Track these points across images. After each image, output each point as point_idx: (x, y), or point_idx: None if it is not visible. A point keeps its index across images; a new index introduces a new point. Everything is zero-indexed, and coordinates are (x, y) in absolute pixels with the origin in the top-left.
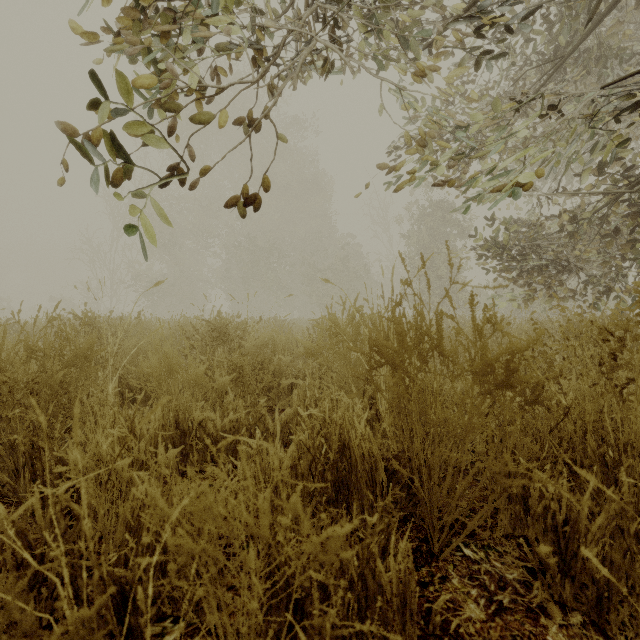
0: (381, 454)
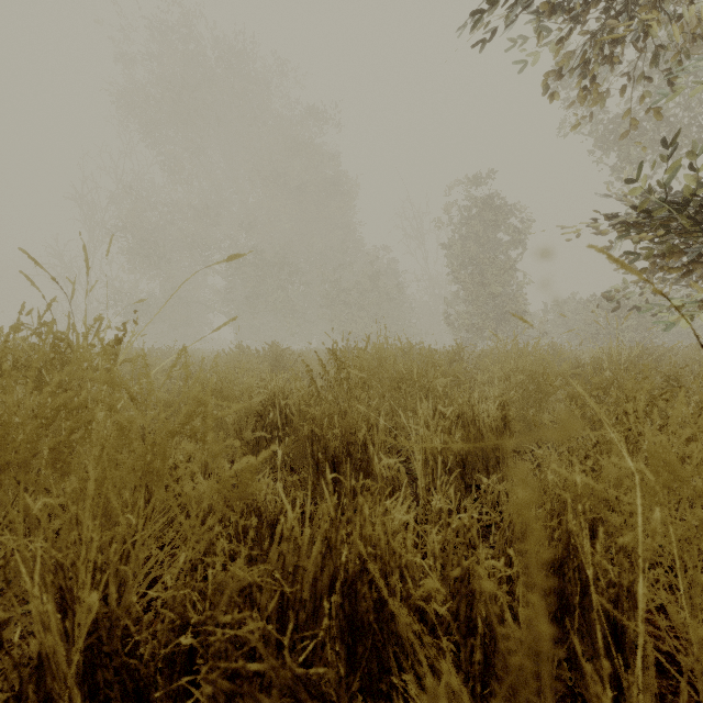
0: None
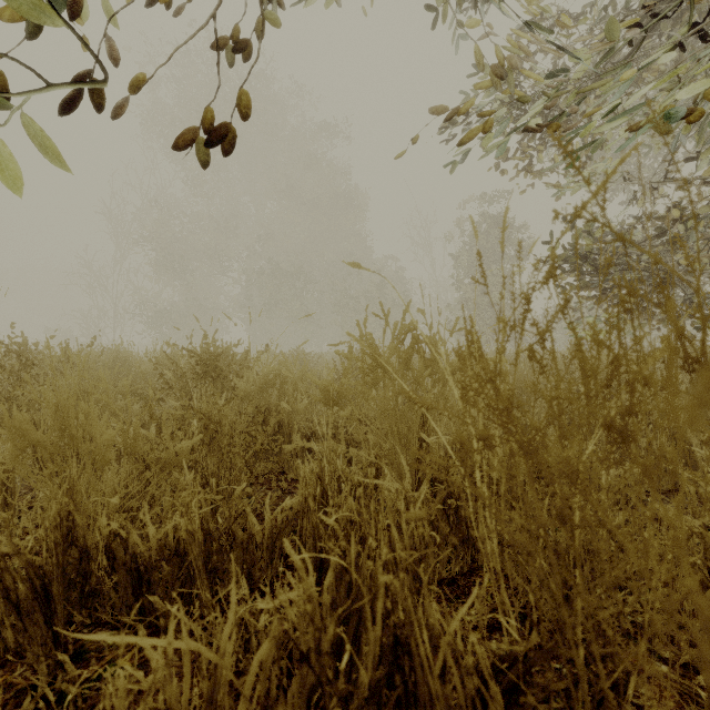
0: (452, 576)
